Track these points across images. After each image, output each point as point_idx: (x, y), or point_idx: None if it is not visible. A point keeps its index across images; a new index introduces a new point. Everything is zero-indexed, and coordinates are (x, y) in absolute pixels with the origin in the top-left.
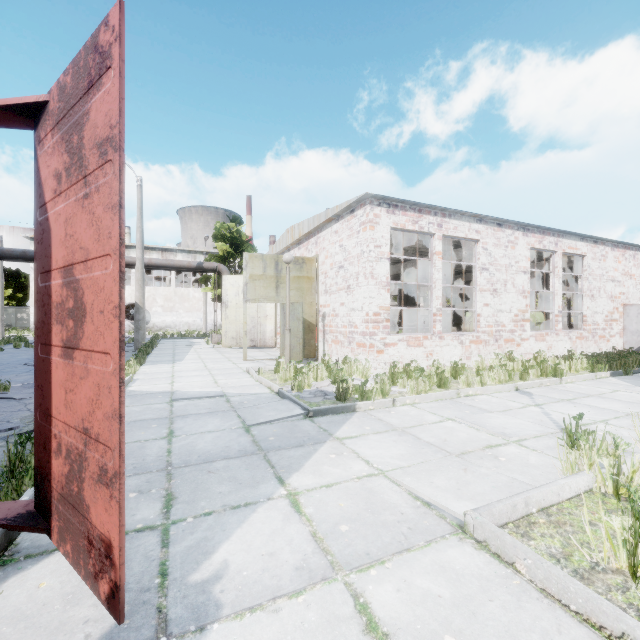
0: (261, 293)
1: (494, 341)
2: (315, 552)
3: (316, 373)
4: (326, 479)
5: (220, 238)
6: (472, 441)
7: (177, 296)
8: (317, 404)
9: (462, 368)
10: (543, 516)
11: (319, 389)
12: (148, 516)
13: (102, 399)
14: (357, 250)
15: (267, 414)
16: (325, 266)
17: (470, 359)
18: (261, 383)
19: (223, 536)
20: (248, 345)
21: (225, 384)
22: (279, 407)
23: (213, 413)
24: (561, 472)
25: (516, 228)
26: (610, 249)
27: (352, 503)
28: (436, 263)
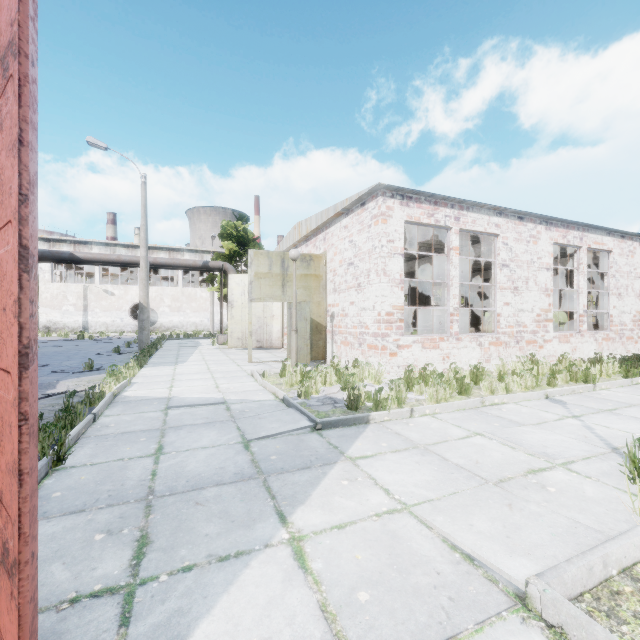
0: (267, 292)
1: (515, 343)
2: (325, 639)
3: (324, 377)
4: (338, 516)
5: (226, 237)
6: (509, 463)
7: (184, 296)
8: (326, 414)
9: (483, 372)
10: (627, 581)
11: (328, 396)
12: (111, 571)
13: (4, 441)
14: (368, 245)
15: (270, 426)
16: (334, 263)
17: (489, 362)
18: (265, 388)
19: (203, 607)
20: (254, 346)
21: (227, 389)
22: (283, 417)
23: (210, 424)
24: (630, 510)
25: (538, 222)
26: (638, 244)
27: (372, 555)
28: (453, 259)
